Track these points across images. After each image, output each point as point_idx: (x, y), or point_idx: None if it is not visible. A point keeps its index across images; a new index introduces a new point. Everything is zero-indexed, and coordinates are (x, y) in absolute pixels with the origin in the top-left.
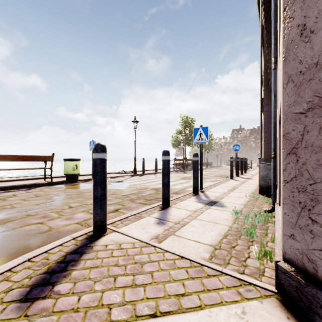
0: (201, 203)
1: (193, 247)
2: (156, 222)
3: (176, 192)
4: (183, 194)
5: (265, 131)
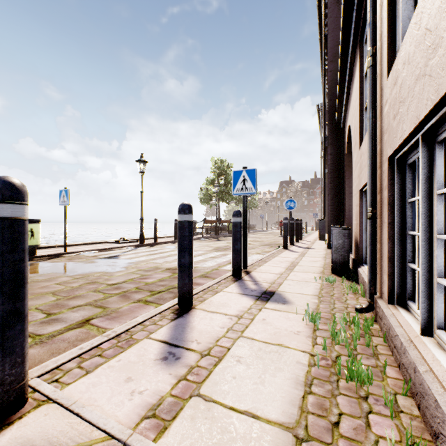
0: (248, 296)
1: (244, 441)
2: (160, 355)
3: (206, 275)
4: (217, 280)
5: (329, 182)
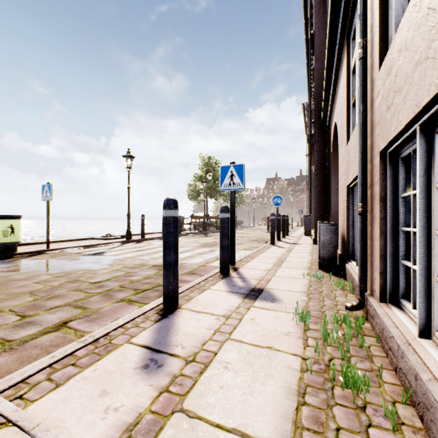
0: (236, 293)
1: None
2: (141, 363)
3: (193, 272)
4: (204, 277)
5: (315, 178)
